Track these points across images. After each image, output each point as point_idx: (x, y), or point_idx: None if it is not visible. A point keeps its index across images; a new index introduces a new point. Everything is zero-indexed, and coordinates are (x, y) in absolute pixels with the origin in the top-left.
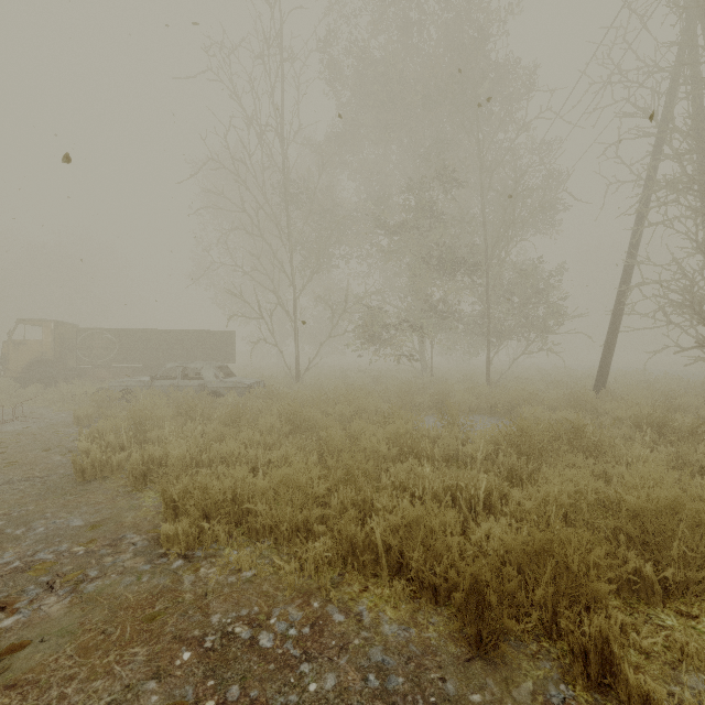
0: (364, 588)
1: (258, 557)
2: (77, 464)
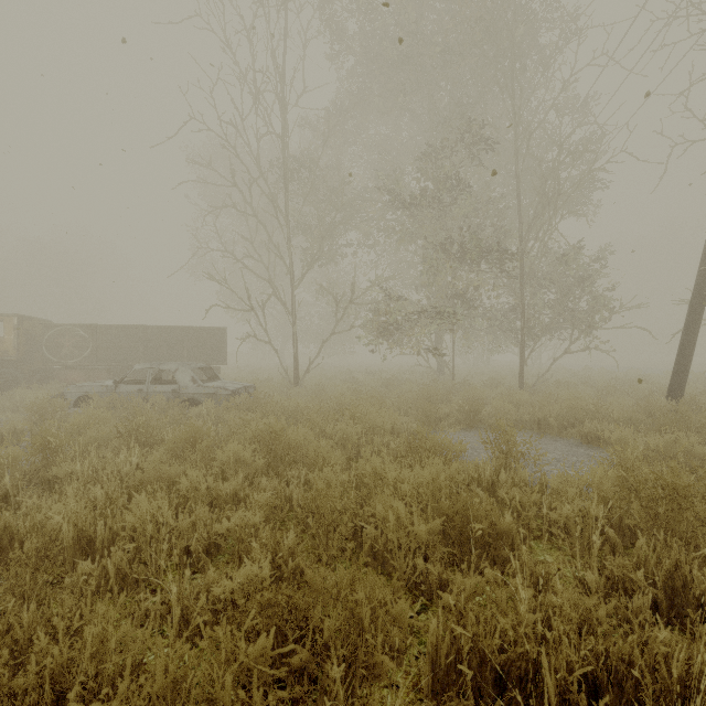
0: None
1: None
2: None
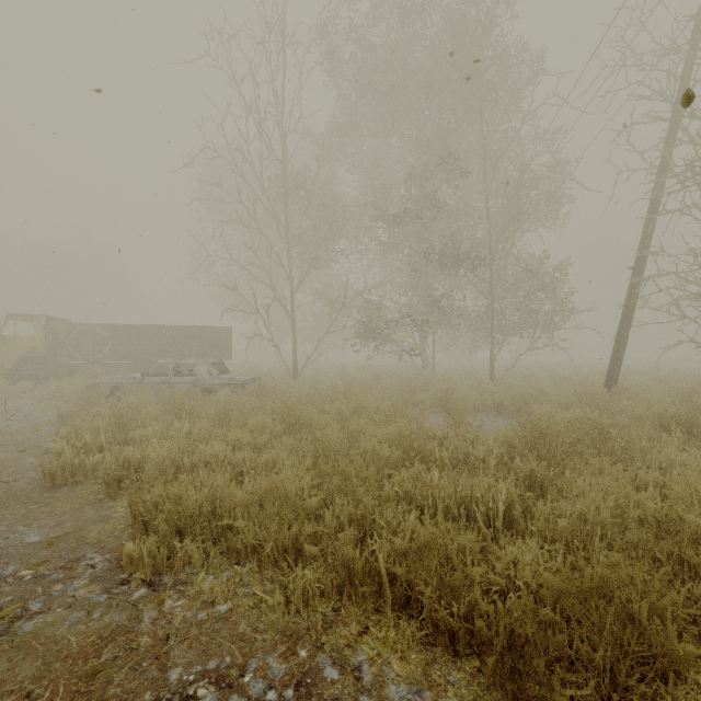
0: (363, 629)
1: (237, 585)
2: (46, 468)
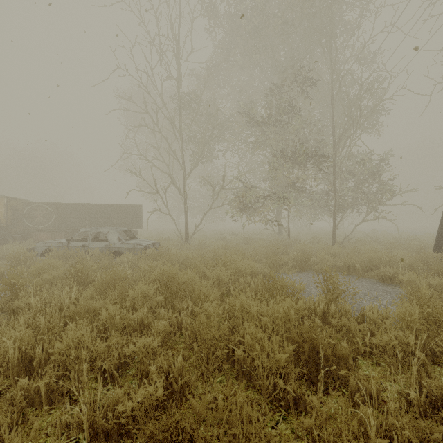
0: None
1: None
2: None
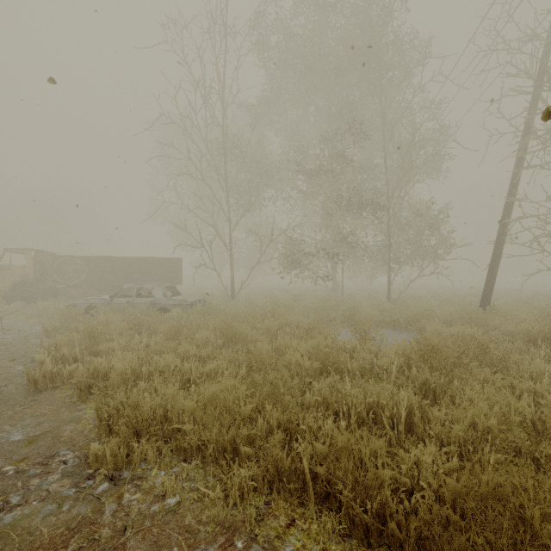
0: (290, 522)
1: (184, 480)
2: (30, 375)
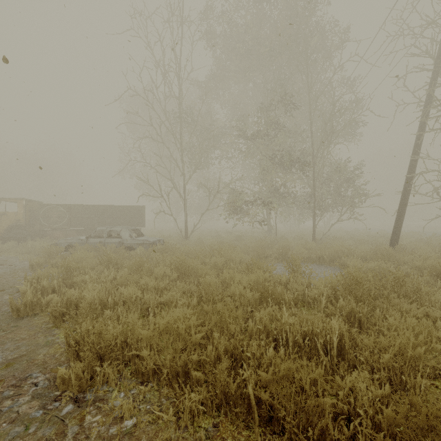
0: None
1: (141, 402)
2: (13, 304)
